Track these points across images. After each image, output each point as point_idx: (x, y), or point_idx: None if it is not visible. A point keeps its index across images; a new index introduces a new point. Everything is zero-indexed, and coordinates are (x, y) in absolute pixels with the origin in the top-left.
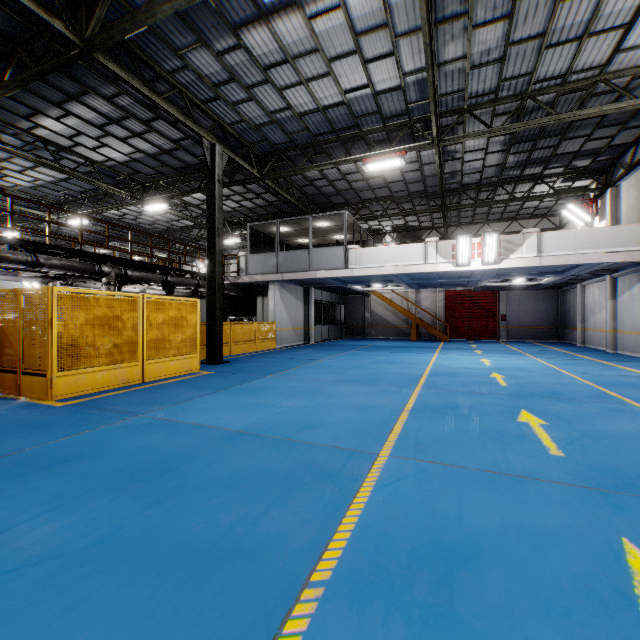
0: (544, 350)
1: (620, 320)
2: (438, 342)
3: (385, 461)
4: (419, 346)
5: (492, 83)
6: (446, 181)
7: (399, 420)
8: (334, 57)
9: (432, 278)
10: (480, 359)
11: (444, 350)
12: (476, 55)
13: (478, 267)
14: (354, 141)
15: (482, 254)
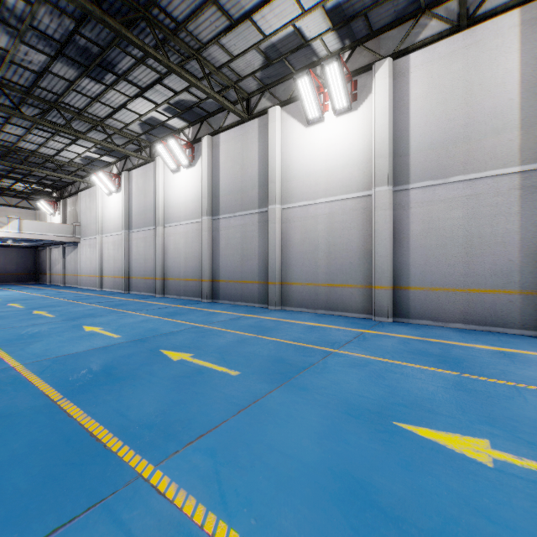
0: (25, 287)
1: (68, 269)
2: None
3: None
4: None
5: None
6: None
7: None
8: None
9: None
10: None
11: None
12: None
13: None
14: None
15: None
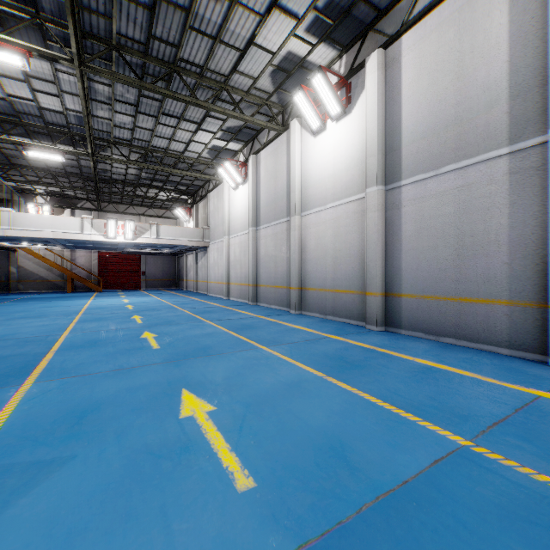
0: (164, 293)
1: (199, 275)
2: (93, 292)
3: (67, 334)
4: (76, 296)
5: (128, 137)
6: (99, 173)
7: (70, 326)
8: (3, 74)
9: (88, 243)
10: (123, 300)
11: (98, 297)
12: (117, 122)
13: (122, 240)
14: (14, 126)
15: (124, 233)
